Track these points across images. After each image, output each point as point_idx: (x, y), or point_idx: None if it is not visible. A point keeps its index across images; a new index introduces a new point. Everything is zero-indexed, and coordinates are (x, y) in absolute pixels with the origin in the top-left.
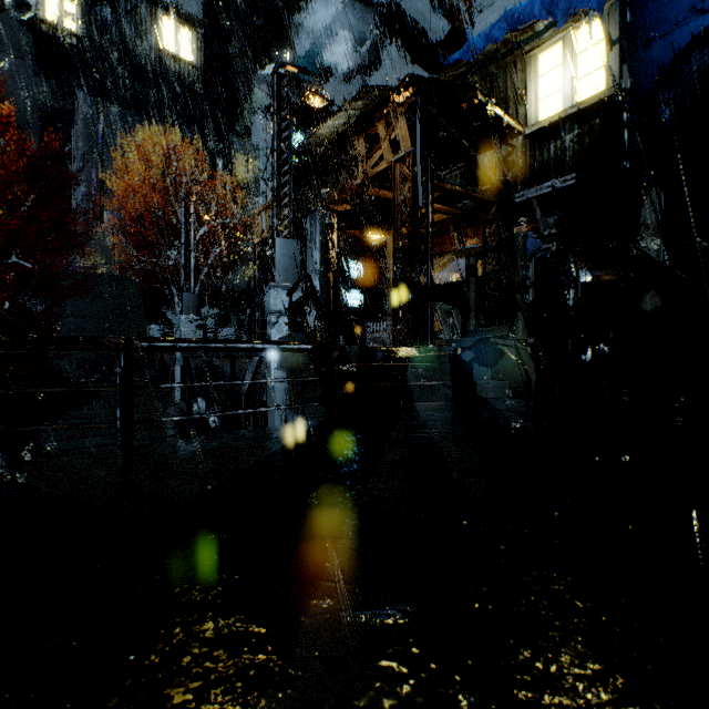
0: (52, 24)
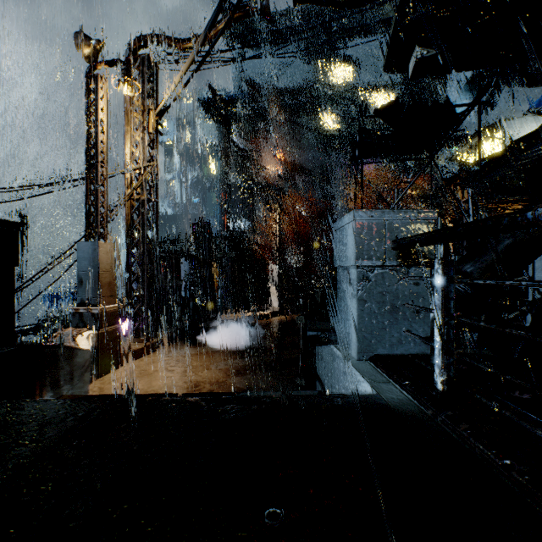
0: (330, 131)
